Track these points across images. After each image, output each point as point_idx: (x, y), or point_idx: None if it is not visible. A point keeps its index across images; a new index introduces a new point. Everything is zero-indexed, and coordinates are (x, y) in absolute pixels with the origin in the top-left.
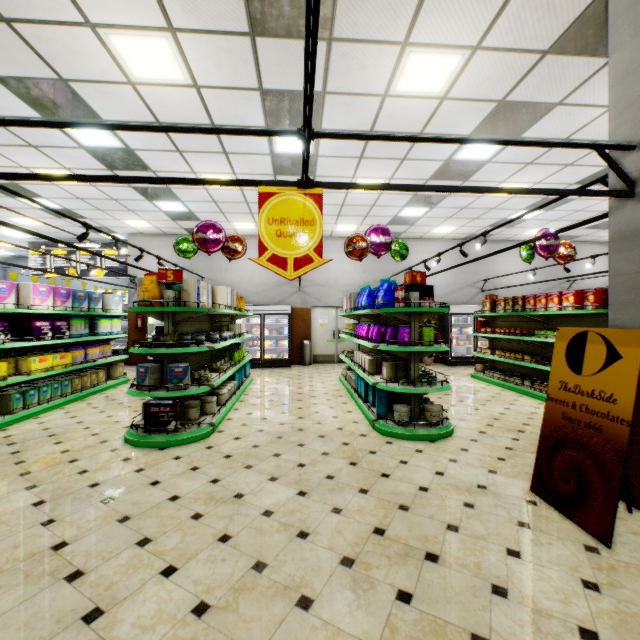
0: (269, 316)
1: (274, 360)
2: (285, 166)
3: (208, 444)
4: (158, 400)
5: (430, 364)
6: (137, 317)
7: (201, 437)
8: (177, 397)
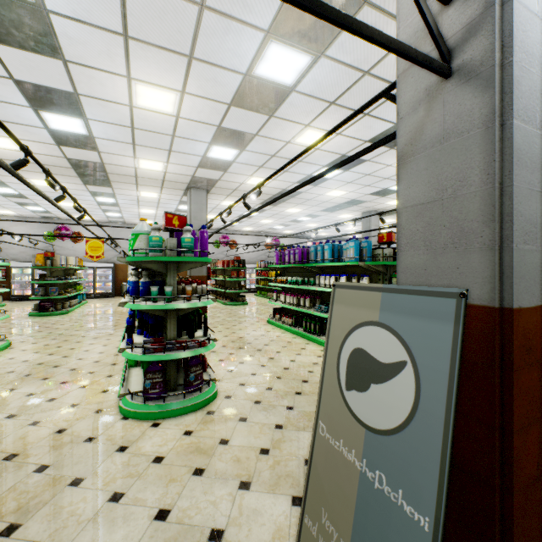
0: (100, 269)
1: (103, 294)
2: (104, 204)
3: (67, 315)
4: (44, 301)
5: None
6: (1, 269)
7: (64, 313)
8: (52, 300)
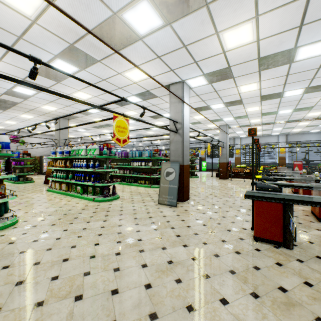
0: None
1: None
2: None
3: None
4: None
5: (36, 174)
6: None
7: None
8: None
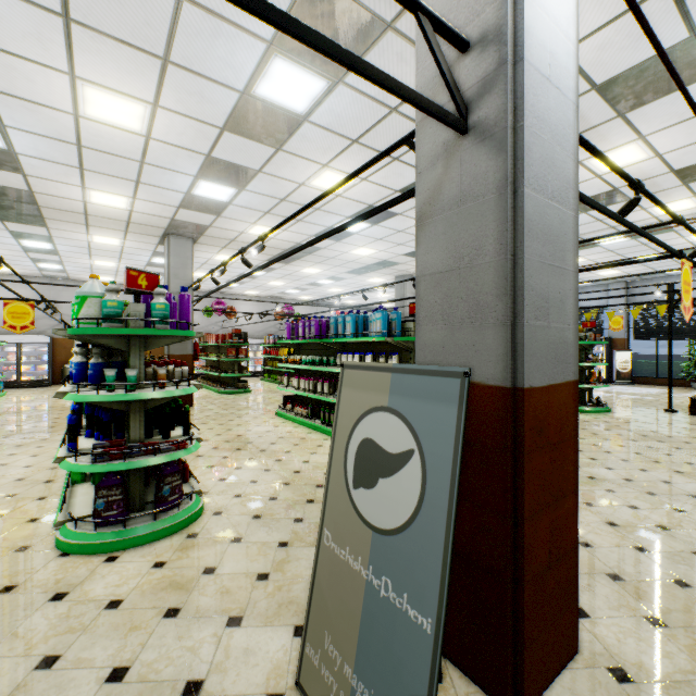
0: (28, 345)
1: (33, 381)
2: (34, 250)
3: None
4: None
5: None
6: None
7: None
8: None
